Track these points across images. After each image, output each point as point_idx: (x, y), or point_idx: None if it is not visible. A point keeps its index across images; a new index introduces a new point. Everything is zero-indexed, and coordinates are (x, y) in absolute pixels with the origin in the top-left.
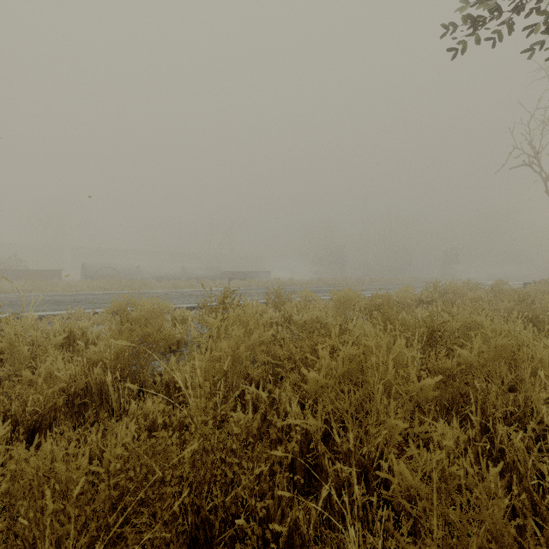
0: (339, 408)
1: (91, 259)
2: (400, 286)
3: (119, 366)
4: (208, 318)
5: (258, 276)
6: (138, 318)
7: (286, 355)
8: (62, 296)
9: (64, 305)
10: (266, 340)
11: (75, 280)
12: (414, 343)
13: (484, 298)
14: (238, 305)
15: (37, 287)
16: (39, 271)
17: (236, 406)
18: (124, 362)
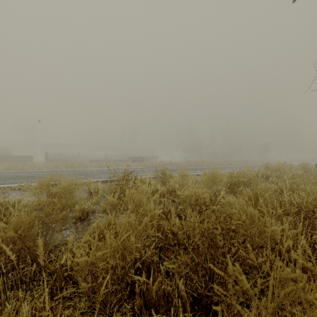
0: (240, 314)
1: (53, 149)
2: (238, 166)
3: (18, 247)
4: (107, 197)
5: (150, 159)
6: (57, 193)
7: (174, 230)
8: (23, 173)
9: (20, 180)
10: (156, 217)
11: (41, 162)
12: (299, 227)
13: (303, 175)
14: (134, 183)
15: (14, 166)
16: (19, 156)
17: (127, 289)
18: (19, 246)
